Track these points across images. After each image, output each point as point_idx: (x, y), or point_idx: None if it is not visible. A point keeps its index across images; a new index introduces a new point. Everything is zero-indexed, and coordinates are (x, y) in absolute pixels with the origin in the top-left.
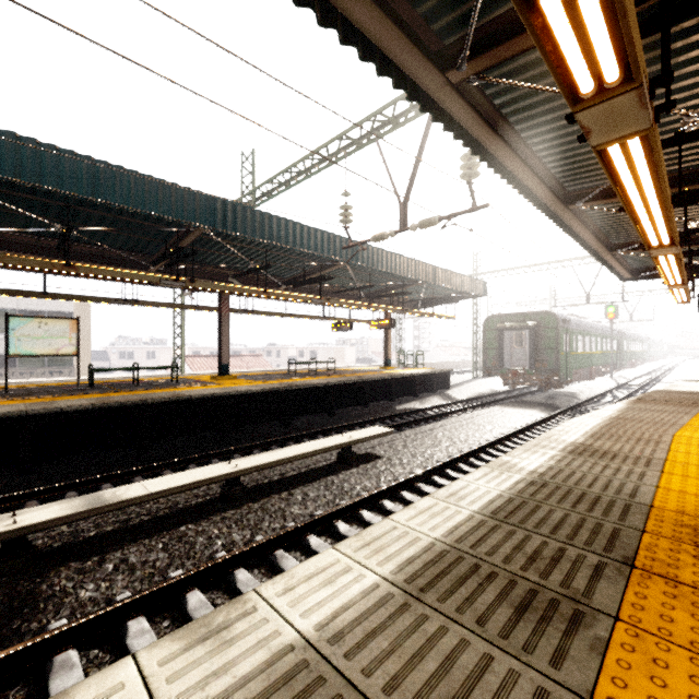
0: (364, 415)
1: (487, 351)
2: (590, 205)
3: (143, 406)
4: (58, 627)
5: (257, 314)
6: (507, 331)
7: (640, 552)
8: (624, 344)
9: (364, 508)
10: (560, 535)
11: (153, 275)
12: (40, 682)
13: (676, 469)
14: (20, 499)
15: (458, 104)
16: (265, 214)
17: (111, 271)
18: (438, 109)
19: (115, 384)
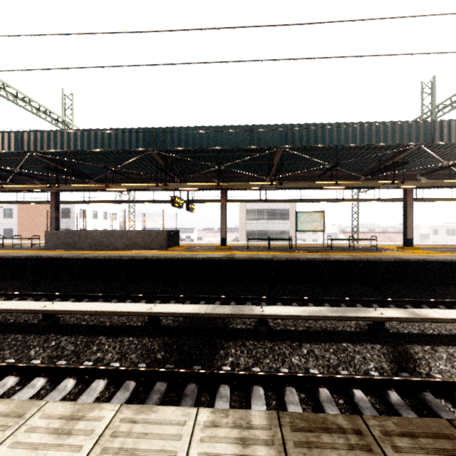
0: None
1: None
2: None
3: (377, 262)
4: (450, 378)
5: (425, 200)
6: None
7: None
8: None
9: None
10: None
11: (377, 182)
12: (455, 403)
13: None
14: (335, 301)
15: None
16: None
17: (355, 183)
18: None
19: (338, 248)
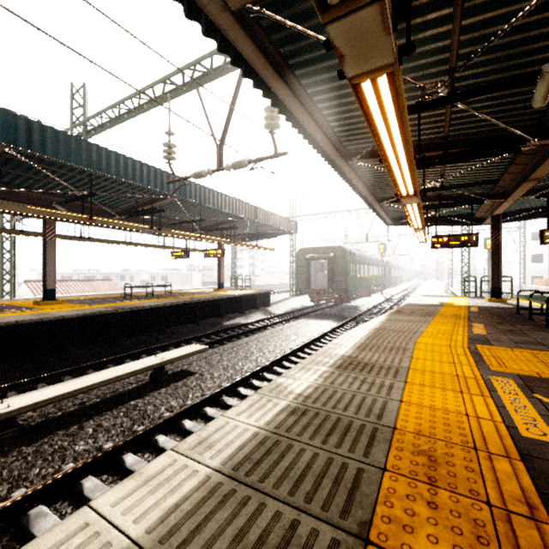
0: (194, 332)
1: (299, 275)
2: (362, 162)
3: None
4: None
5: (94, 241)
6: (313, 260)
7: (378, 507)
8: (389, 271)
9: (163, 431)
10: (300, 495)
11: None
12: None
13: (416, 377)
14: None
15: (242, 37)
16: (83, 141)
17: None
18: (224, 40)
19: None
